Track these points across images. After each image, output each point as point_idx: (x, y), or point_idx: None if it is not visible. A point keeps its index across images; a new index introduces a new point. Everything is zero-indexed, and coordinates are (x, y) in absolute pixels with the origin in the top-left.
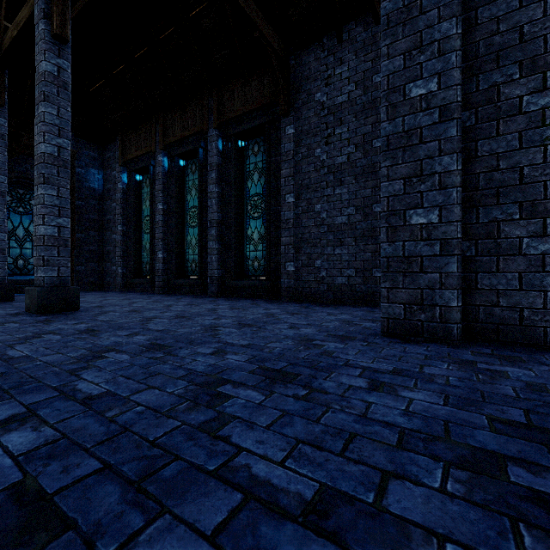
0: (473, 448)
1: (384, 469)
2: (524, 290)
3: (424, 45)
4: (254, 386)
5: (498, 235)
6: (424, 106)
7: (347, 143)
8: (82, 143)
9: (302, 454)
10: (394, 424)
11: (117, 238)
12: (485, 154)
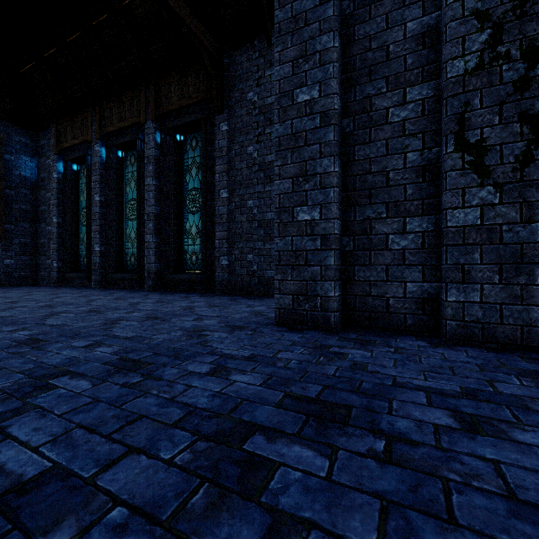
0: (241, 421)
1: (135, 446)
2: (390, 281)
3: (309, 54)
4: (93, 376)
5: (371, 232)
6: (308, 112)
7: None
8: (12, 128)
9: (69, 438)
10: (191, 405)
11: (52, 230)
12: (360, 158)
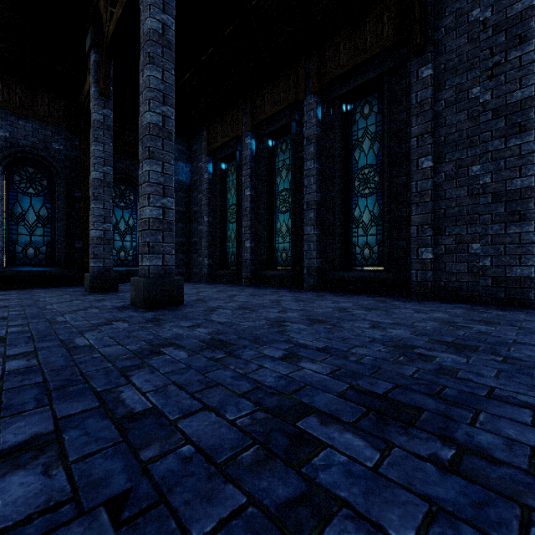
0: None
1: None
2: None
3: None
4: None
5: None
6: None
7: (533, 68)
8: None
9: None
10: None
11: (203, 229)
12: None
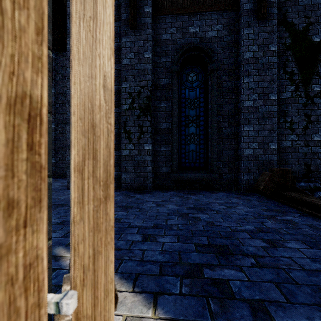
0: None
1: None
2: None
3: None
4: None
5: None
6: None
7: None
8: None
9: None
10: None
11: None
12: None
